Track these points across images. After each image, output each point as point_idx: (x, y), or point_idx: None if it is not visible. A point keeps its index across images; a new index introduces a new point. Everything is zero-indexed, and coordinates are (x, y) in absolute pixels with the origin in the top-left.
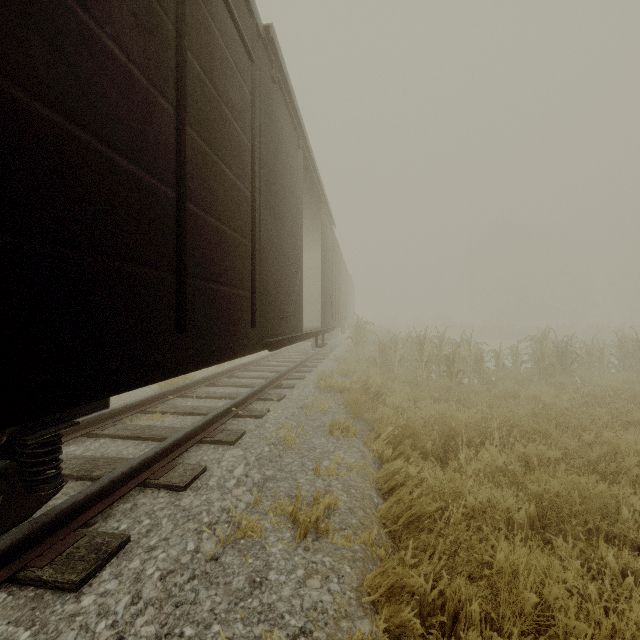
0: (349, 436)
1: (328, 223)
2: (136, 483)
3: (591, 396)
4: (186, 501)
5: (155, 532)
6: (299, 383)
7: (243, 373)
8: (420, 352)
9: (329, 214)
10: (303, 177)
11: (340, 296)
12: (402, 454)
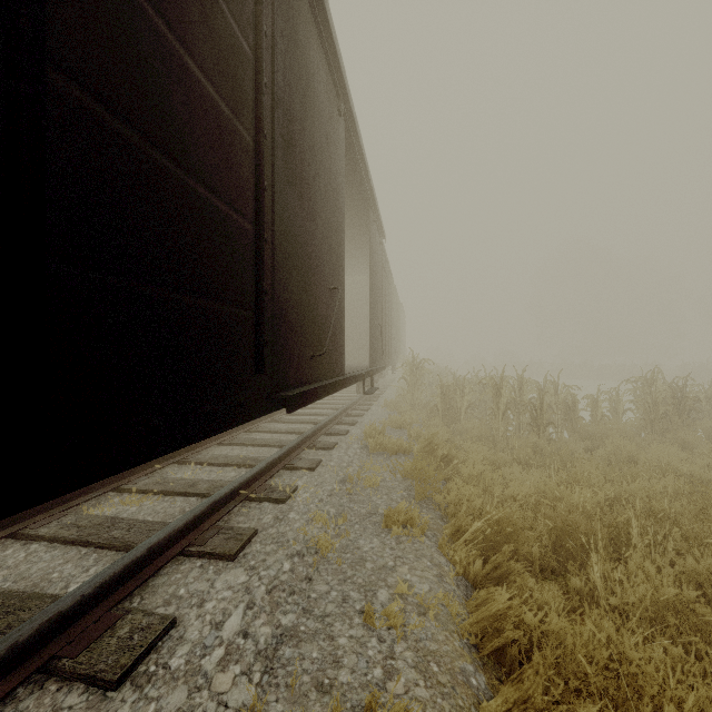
0: (415, 534)
1: (377, 235)
2: (26, 672)
3: None
4: None
5: None
6: (340, 441)
7: (269, 425)
8: (496, 398)
9: (379, 223)
10: (346, 167)
11: (391, 328)
12: (499, 567)
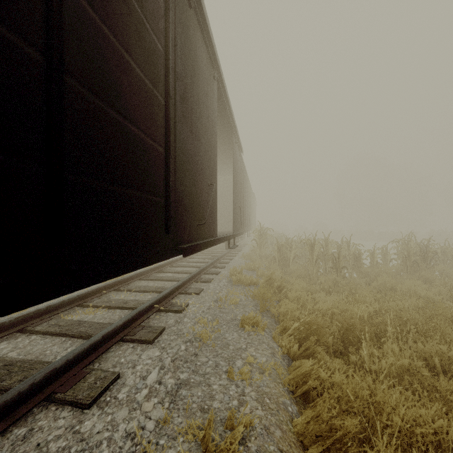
0: (259, 331)
1: (238, 150)
2: (38, 400)
3: None
4: (87, 425)
5: None
6: (215, 277)
7: (171, 268)
8: (311, 252)
9: (239, 143)
10: (218, 110)
11: (246, 208)
12: (308, 349)
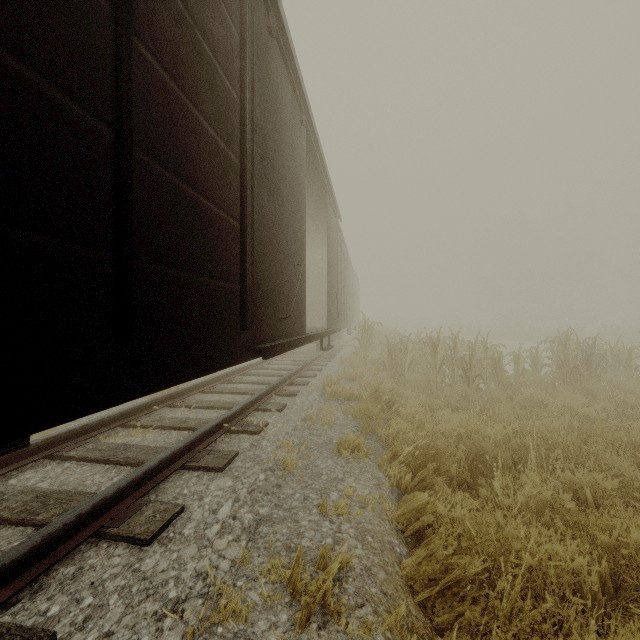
0: (360, 457)
1: (334, 216)
2: (86, 534)
3: (627, 405)
4: (149, 563)
5: (94, 622)
6: (302, 389)
7: (242, 377)
8: (433, 355)
9: (335, 206)
10: (307, 162)
11: (346, 295)
12: (424, 480)
